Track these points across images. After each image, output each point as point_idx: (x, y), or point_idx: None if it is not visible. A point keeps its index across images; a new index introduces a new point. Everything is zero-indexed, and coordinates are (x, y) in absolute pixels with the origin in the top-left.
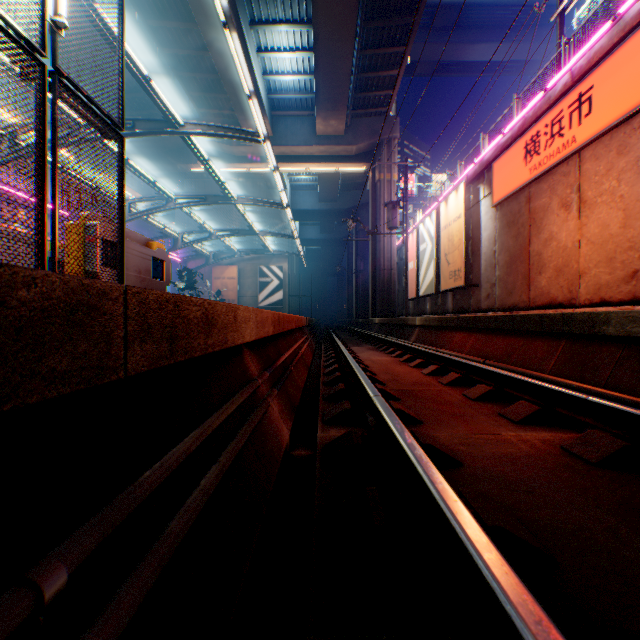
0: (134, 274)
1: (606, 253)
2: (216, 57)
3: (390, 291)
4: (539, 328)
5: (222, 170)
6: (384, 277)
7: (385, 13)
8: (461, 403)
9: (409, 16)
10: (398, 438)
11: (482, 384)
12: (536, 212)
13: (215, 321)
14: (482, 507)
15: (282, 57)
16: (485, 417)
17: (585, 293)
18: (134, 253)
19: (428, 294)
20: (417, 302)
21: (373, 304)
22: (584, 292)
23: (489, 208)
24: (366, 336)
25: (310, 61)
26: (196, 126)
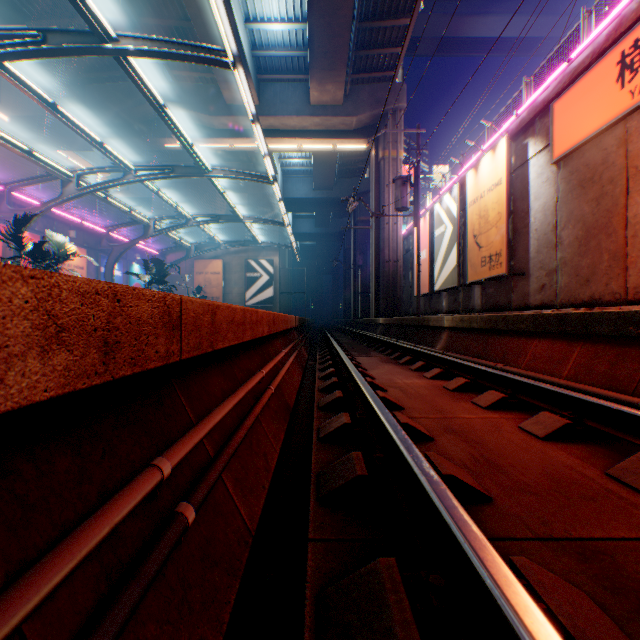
0: None
1: None
2: None
3: (396, 286)
4: None
5: (201, 146)
6: (389, 270)
7: None
8: None
9: None
10: None
11: None
12: None
13: None
14: None
15: None
16: None
17: None
18: None
19: (447, 288)
20: (429, 299)
21: (376, 302)
22: None
23: (545, 167)
24: (371, 340)
25: (302, 4)
26: (135, 41)
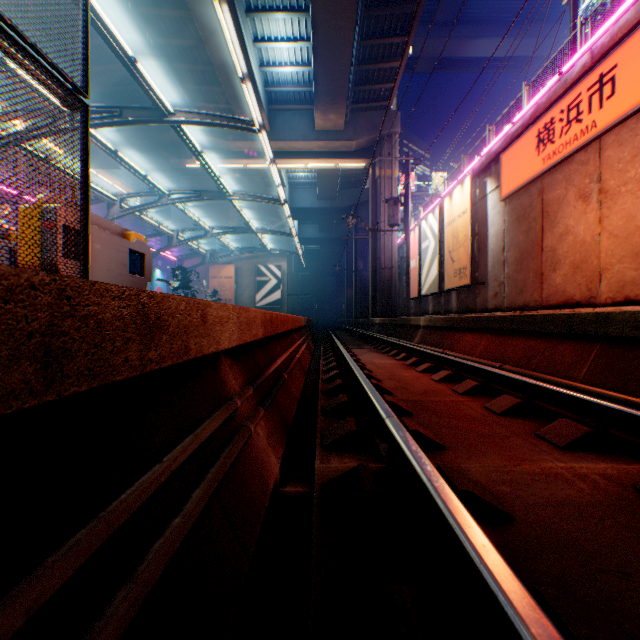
0: (106, 268)
1: (632, 247)
2: (210, 46)
3: (391, 290)
4: (566, 329)
5: (218, 166)
6: (385, 276)
7: (386, 0)
8: (485, 419)
9: (411, 4)
10: (434, 497)
11: (507, 395)
12: (550, 205)
13: (164, 323)
14: (593, 639)
15: (279, 47)
16: (520, 439)
17: (607, 291)
18: (106, 244)
19: (431, 293)
20: (419, 302)
21: (373, 304)
22: (606, 290)
23: (497, 202)
24: (367, 337)
25: (308, 52)
26: (187, 114)
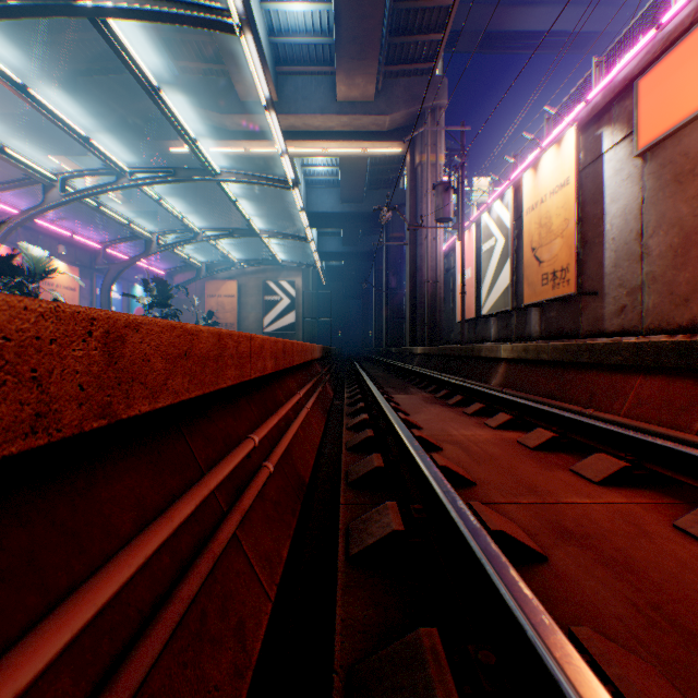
0: None
1: None
2: None
3: (435, 311)
4: None
5: (212, 150)
6: (427, 292)
7: None
8: None
9: None
10: None
11: None
12: None
13: None
14: None
15: None
16: None
17: None
18: None
19: (497, 312)
20: (474, 325)
21: (412, 328)
22: None
23: (625, 161)
24: (408, 373)
25: None
26: None
